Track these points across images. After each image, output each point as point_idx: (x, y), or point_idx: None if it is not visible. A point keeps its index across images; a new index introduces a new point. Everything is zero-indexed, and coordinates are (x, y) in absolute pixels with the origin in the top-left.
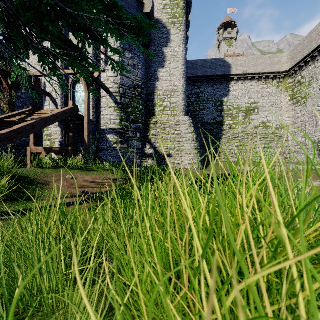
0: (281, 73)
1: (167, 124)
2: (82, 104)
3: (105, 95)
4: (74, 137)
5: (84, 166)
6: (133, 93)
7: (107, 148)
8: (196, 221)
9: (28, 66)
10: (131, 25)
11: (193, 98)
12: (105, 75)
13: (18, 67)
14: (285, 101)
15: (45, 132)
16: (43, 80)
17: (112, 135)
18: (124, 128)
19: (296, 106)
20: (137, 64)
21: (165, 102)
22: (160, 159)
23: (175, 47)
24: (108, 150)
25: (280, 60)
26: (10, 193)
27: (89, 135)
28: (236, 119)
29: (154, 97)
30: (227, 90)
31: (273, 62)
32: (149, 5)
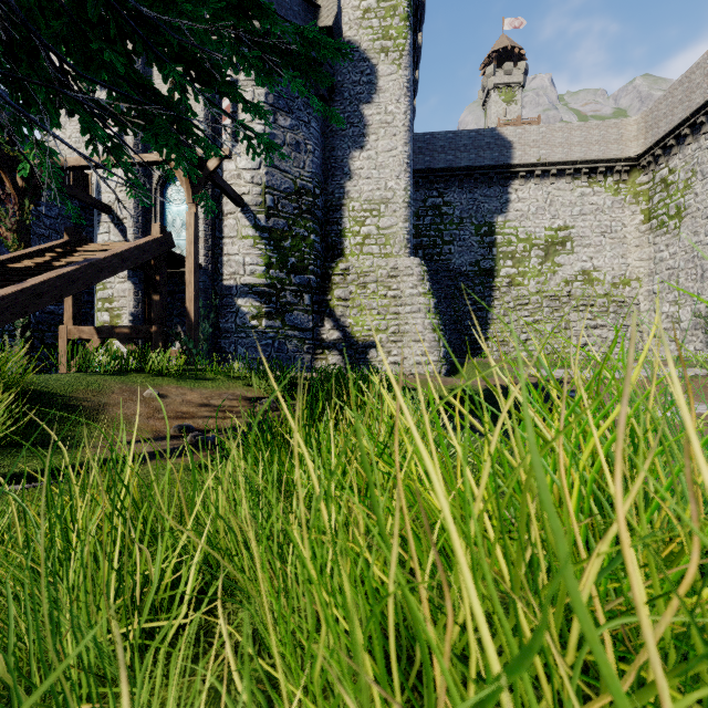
0: (623, 161)
1: (371, 275)
2: (181, 230)
3: (233, 211)
4: (164, 303)
5: (184, 369)
6: (294, 205)
7: (236, 328)
8: (462, 529)
9: (61, 145)
10: (291, 50)
11: (428, 218)
12: (232, 165)
13: (35, 146)
14: (633, 223)
15: (100, 292)
16: (95, 178)
17: (249, 300)
18: (274, 283)
19: (658, 235)
20: (304, 141)
21: (366, 225)
22: (356, 353)
23: (388, 103)
24: (240, 332)
25: (622, 132)
26: (16, 431)
27: (196, 299)
28: (523, 263)
29: (342, 215)
30: (503, 199)
31: (605, 137)
32: (330, 9)
